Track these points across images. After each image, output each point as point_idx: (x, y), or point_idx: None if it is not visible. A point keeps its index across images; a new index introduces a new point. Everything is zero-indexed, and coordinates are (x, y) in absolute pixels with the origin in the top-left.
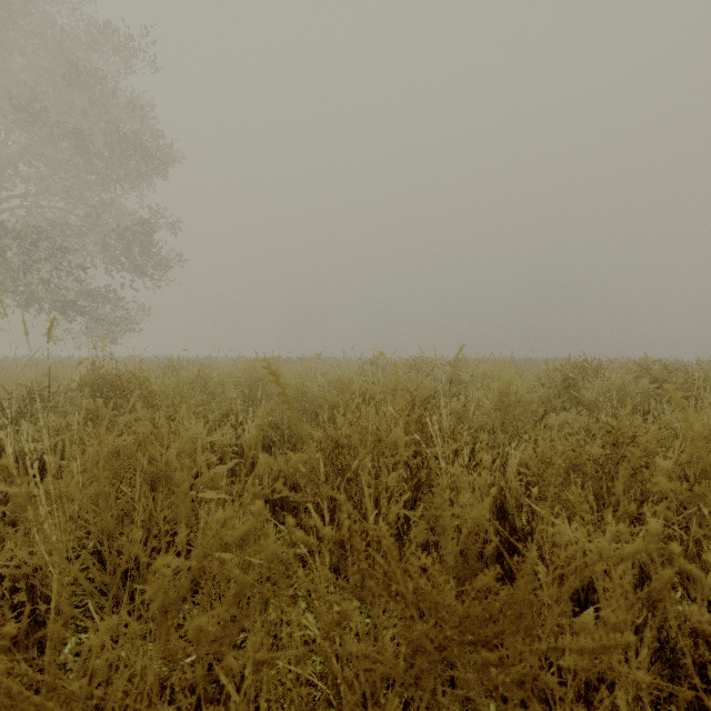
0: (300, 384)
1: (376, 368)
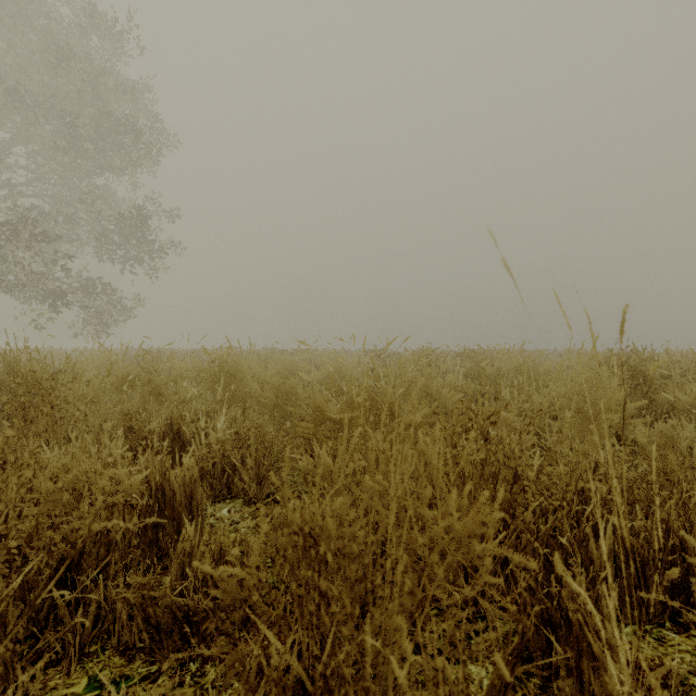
0: (281, 382)
1: (377, 360)
